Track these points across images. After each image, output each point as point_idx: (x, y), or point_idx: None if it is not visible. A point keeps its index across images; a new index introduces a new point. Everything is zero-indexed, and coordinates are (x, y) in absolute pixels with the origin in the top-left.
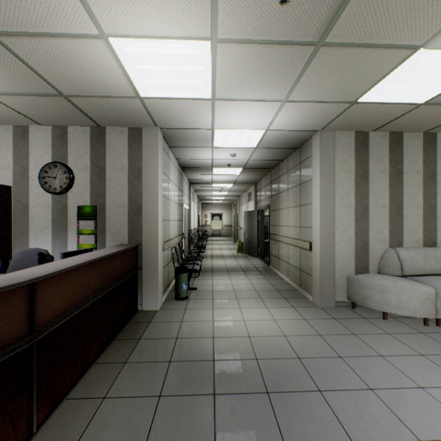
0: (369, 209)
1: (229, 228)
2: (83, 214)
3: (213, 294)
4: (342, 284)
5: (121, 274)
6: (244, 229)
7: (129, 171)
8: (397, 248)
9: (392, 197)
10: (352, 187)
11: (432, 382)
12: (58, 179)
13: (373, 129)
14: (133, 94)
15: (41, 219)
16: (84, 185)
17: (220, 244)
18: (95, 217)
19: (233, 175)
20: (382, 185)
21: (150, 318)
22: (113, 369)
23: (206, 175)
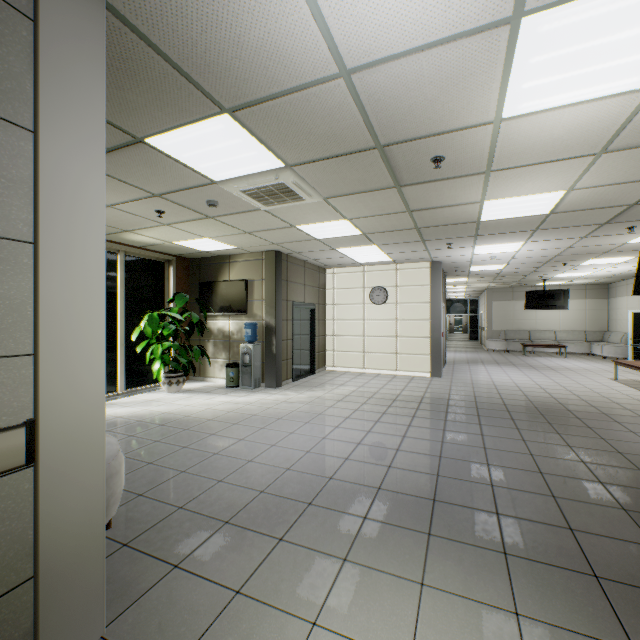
0: None
1: None
2: None
3: None
4: None
5: None
6: None
7: None
8: None
9: None
10: None
11: (271, 468)
12: None
13: None
14: None
15: None
16: None
17: None
18: None
19: None
20: None
21: None
22: None
23: None
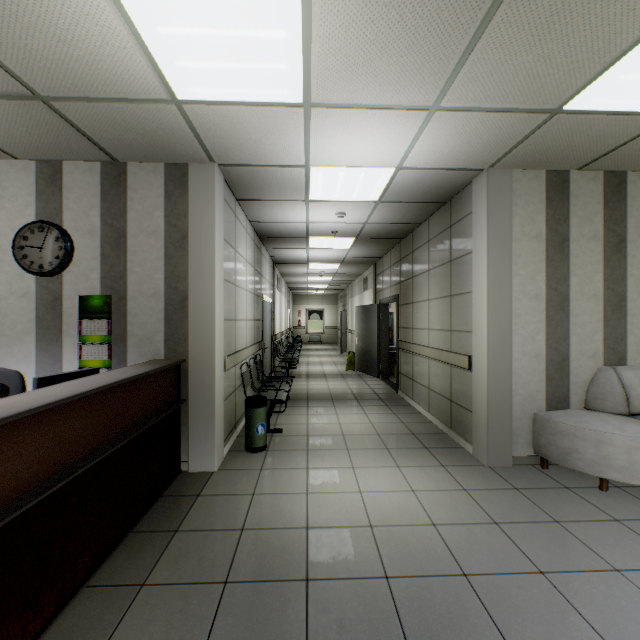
0: (570, 302)
1: (333, 331)
2: (88, 310)
3: (308, 441)
4: (524, 427)
5: (147, 414)
6: (357, 334)
7: (166, 237)
8: (619, 367)
9: (608, 281)
10: (541, 265)
11: None
12: (46, 250)
13: (578, 167)
14: (163, 95)
15: (18, 318)
16: (90, 261)
17: (320, 355)
18: (109, 314)
19: (340, 249)
20: (592, 260)
21: (200, 486)
22: (116, 601)
23: (298, 249)
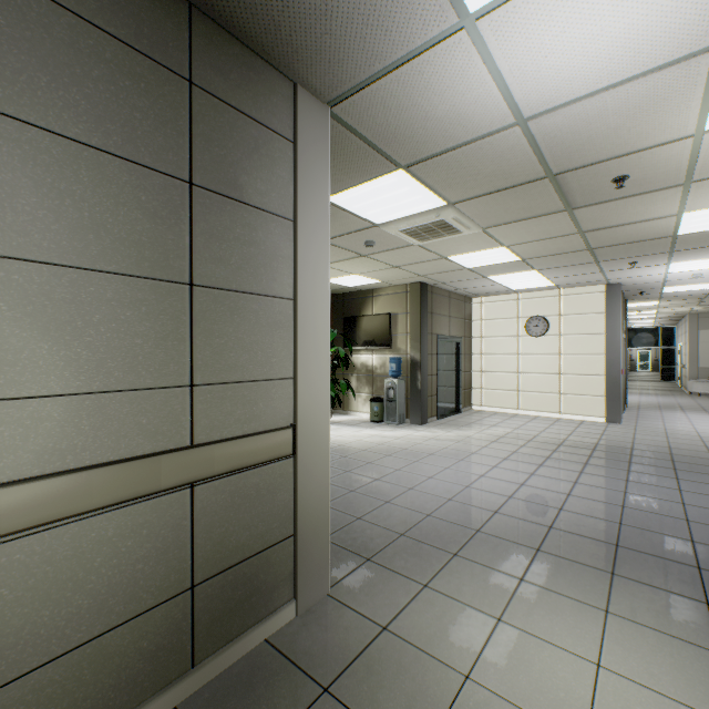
0: None
1: None
2: None
3: None
4: None
5: None
6: None
7: None
8: None
9: None
10: None
11: (432, 497)
12: None
13: None
14: None
15: None
16: None
17: None
18: None
19: None
20: None
21: None
22: None
23: None
